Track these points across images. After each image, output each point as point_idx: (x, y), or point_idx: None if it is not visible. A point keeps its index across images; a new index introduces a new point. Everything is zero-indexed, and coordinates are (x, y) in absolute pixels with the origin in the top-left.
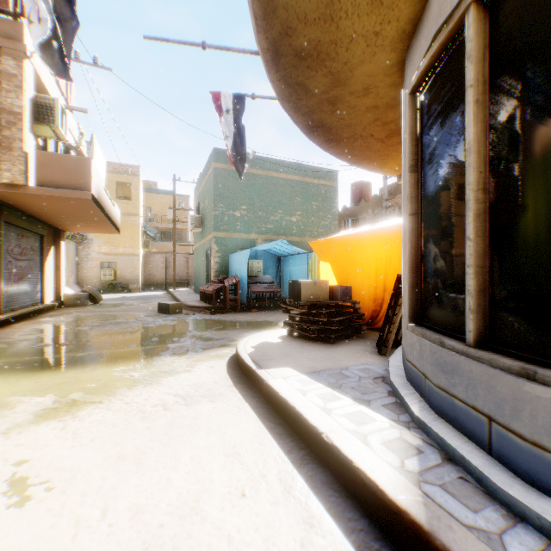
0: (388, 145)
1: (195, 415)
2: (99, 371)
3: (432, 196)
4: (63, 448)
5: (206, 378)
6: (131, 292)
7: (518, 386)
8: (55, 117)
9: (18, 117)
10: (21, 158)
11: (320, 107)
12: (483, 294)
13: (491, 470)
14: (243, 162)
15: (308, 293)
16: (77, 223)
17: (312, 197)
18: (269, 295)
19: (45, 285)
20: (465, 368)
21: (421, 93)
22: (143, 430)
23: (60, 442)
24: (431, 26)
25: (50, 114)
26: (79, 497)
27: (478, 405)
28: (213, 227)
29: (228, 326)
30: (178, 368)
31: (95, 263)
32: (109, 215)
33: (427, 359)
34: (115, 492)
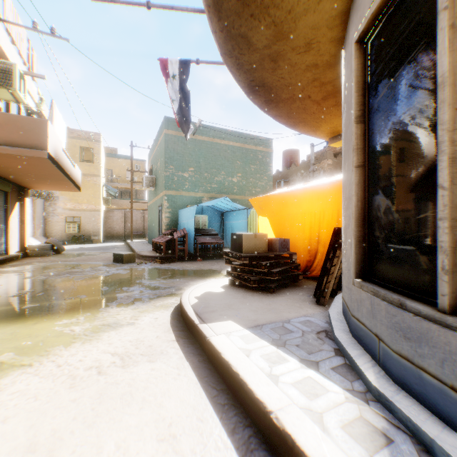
0: (323, 107)
1: (130, 380)
2: (40, 325)
3: (383, 146)
4: None
5: (148, 332)
6: (93, 243)
7: None
8: (13, 81)
9: None
10: None
11: (262, 64)
12: None
13: None
14: (188, 124)
15: (249, 245)
16: (39, 181)
17: (251, 161)
18: (214, 246)
19: (9, 237)
20: (439, 338)
21: (368, 40)
22: (68, 403)
23: None
24: None
25: (8, 77)
26: None
27: None
28: (164, 186)
29: (176, 275)
30: (122, 320)
31: (61, 218)
32: (69, 174)
33: (382, 320)
34: None
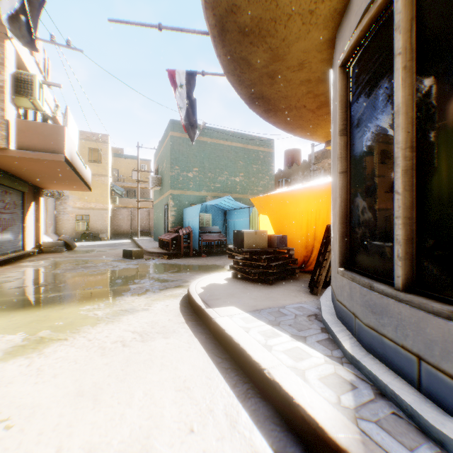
0: (318, 115)
1: (150, 351)
2: (67, 310)
3: (360, 156)
4: (26, 384)
5: (161, 316)
6: (101, 240)
7: (449, 329)
8: (33, 90)
9: (0, 90)
10: (3, 125)
11: (261, 80)
12: (410, 243)
13: (422, 407)
14: (194, 129)
15: (250, 241)
16: (53, 182)
17: (253, 161)
18: (217, 243)
19: (26, 234)
20: (394, 310)
21: (350, 66)
22: (102, 365)
23: (24, 378)
24: (361, 3)
25: (29, 87)
26: (36, 435)
27: (407, 344)
28: (169, 186)
29: (182, 269)
30: (137, 306)
31: (71, 216)
32: (81, 175)
33: (357, 300)
34: (71, 429)
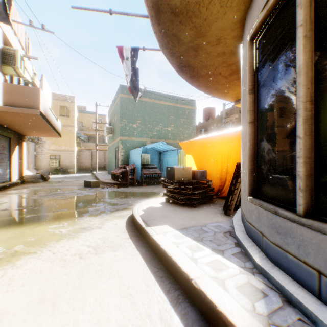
0: (230, 80)
1: (101, 262)
2: (39, 228)
3: (266, 109)
4: None
5: (111, 232)
6: (69, 173)
7: None
8: (16, 61)
9: None
10: None
11: (187, 52)
12: (310, 178)
13: (324, 315)
14: (137, 91)
15: (179, 175)
16: (32, 130)
17: (181, 116)
18: (154, 176)
19: (12, 169)
20: (297, 232)
21: (257, 39)
22: (62, 275)
23: None
24: None
25: (12, 59)
26: None
27: (308, 260)
28: (119, 134)
29: (128, 195)
30: (93, 225)
31: (47, 156)
32: (53, 125)
33: (264, 222)
34: None
